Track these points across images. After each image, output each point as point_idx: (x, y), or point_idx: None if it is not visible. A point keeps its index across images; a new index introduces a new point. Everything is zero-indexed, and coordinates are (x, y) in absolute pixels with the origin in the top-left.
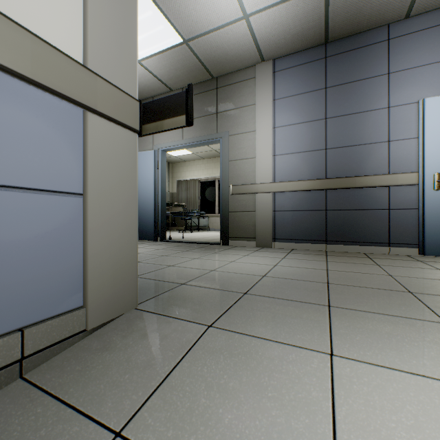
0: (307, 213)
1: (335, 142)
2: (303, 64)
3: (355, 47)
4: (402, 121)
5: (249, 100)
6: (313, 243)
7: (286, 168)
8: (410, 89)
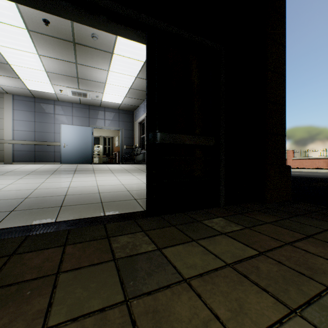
0: (28, 152)
1: (38, 130)
2: (26, 101)
3: (45, 103)
4: (58, 128)
5: (1, 106)
6: (31, 162)
7: (19, 135)
8: (60, 120)
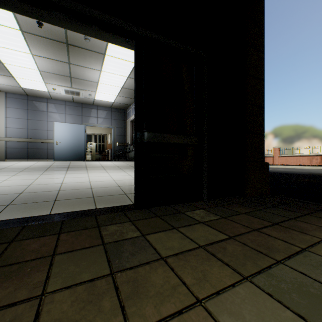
0: (21, 149)
1: (31, 127)
2: (19, 98)
3: (38, 100)
4: (51, 125)
5: None
6: (23, 159)
7: (12, 133)
8: (53, 118)
